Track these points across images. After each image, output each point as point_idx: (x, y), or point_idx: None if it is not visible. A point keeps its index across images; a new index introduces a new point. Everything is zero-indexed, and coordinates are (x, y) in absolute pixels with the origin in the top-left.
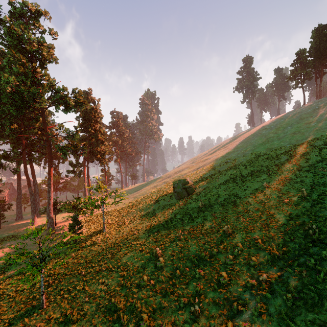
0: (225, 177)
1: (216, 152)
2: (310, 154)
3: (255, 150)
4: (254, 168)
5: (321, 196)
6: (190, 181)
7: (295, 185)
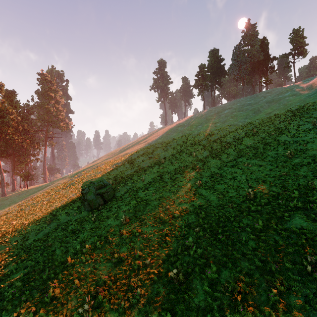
0: (150, 175)
1: (136, 146)
2: (228, 149)
3: (176, 145)
4: (179, 164)
5: (271, 198)
6: (107, 182)
7: (229, 183)
